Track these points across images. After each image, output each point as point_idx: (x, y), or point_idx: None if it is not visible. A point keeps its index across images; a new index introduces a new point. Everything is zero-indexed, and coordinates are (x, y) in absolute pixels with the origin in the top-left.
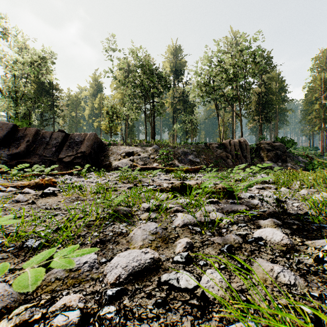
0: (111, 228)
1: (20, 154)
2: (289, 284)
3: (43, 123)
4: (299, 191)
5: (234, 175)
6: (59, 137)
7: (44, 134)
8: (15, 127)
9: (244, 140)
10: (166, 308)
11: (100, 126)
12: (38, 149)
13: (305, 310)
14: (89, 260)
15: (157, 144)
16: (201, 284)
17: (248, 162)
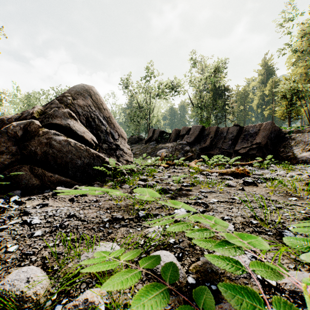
0: None
1: (206, 148)
2: None
3: (217, 122)
4: None
5: None
6: (234, 131)
7: (222, 130)
8: (203, 128)
9: None
10: None
11: (272, 113)
12: (218, 143)
13: None
14: None
15: None
16: None
17: None
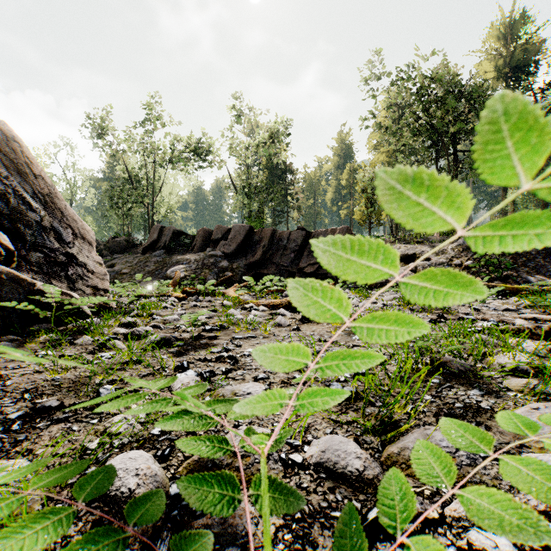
0: (451, 393)
1: (256, 264)
2: None
3: (275, 221)
4: None
5: None
6: (298, 238)
7: (280, 236)
8: (251, 230)
9: None
10: None
11: (350, 215)
12: (274, 256)
13: None
14: None
15: None
16: None
17: None
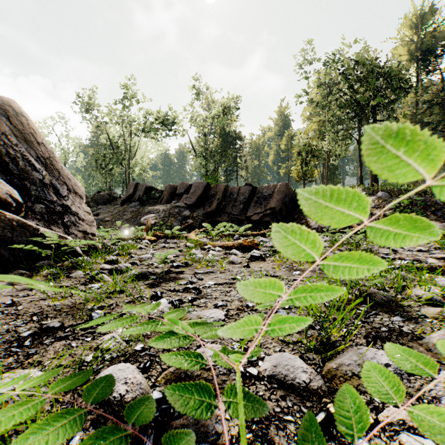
0: (377, 319)
1: (212, 213)
2: None
3: (227, 179)
4: None
5: None
6: (246, 192)
7: (232, 190)
8: (208, 186)
9: None
10: None
11: (288, 173)
12: (226, 207)
13: None
14: (391, 363)
15: (385, 190)
16: None
17: None
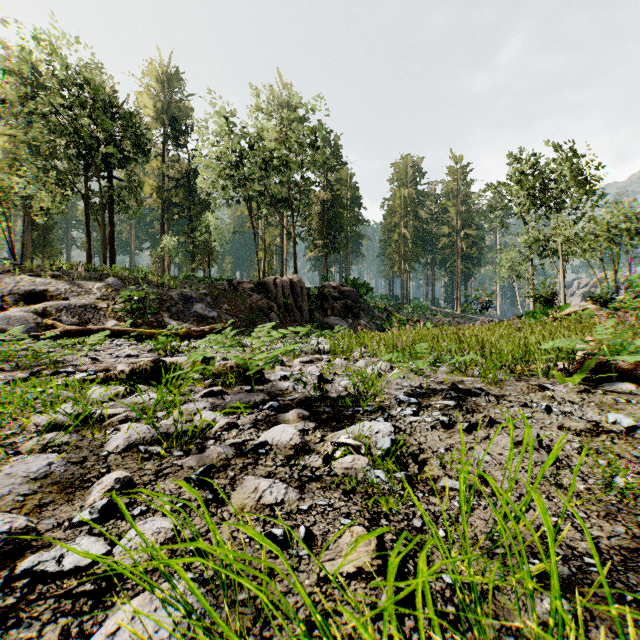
0: None
1: None
2: (275, 503)
3: None
4: (357, 363)
5: (248, 341)
6: None
7: None
8: None
9: (300, 279)
10: (10, 623)
11: None
12: None
13: (276, 533)
14: None
15: (119, 276)
16: (114, 551)
17: (305, 317)
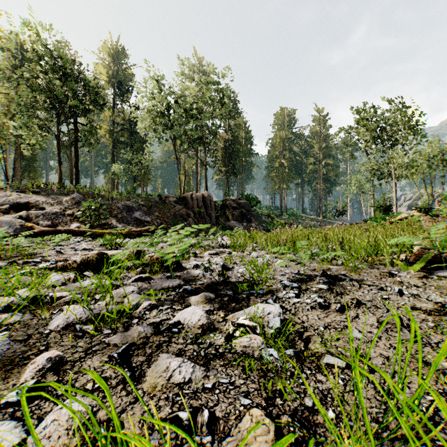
0: None
1: None
2: (183, 382)
3: None
4: (250, 255)
5: (168, 239)
6: None
7: None
8: None
9: (209, 194)
10: None
11: None
12: None
13: (182, 417)
14: None
15: (81, 192)
16: (28, 439)
17: (213, 221)
